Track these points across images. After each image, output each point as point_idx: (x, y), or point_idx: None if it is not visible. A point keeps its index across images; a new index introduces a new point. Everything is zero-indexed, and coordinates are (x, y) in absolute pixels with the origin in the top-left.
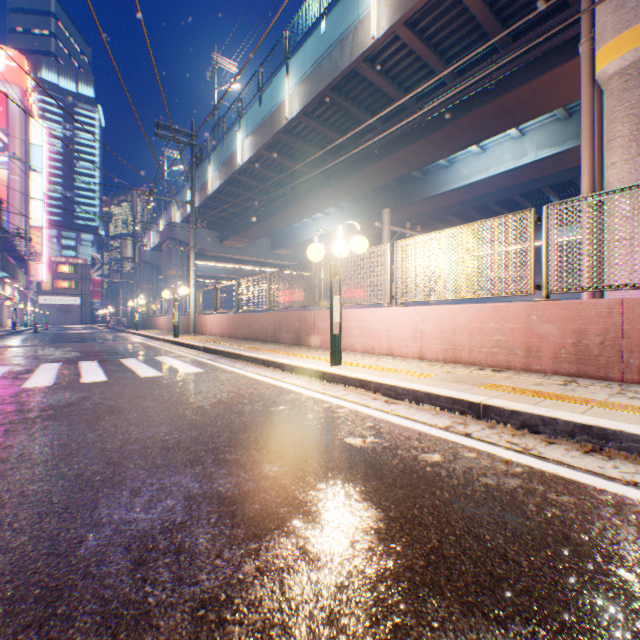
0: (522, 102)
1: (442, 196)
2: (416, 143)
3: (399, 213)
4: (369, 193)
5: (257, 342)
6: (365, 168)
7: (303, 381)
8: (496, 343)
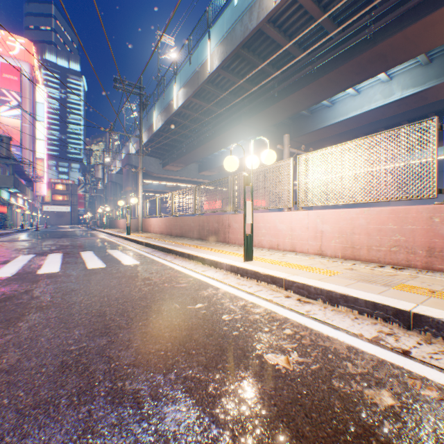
0: (395, 48)
1: (325, 129)
2: (307, 86)
3: (292, 143)
4: (270, 128)
5: (186, 239)
6: (267, 108)
7: (220, 275)
8: (395, 243)
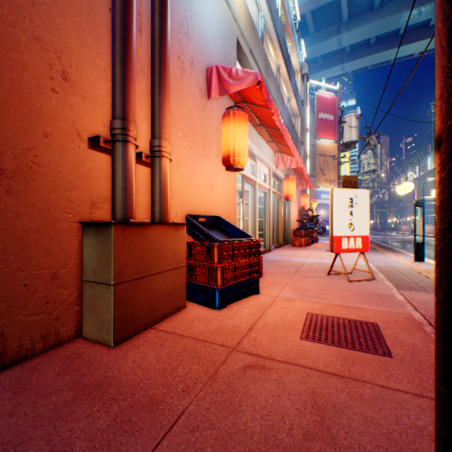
0: None
1: None
2: None
3: None
4: None
5: None
6: None
7: None
8: None
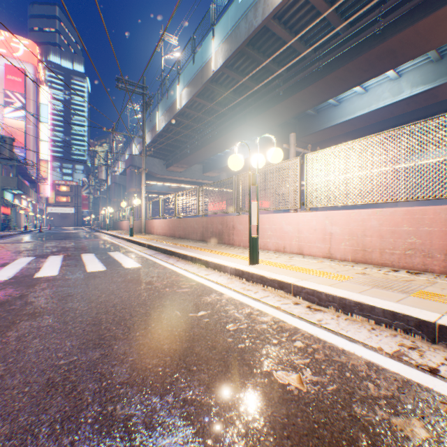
0: (405, 44)
1: (332, 128)
2: (314, 84)
3: (297, 143)
4: (275, 128)
5: (189, 240)
6: (272, 107)
7: (224, 279)
8: (411, 246)
